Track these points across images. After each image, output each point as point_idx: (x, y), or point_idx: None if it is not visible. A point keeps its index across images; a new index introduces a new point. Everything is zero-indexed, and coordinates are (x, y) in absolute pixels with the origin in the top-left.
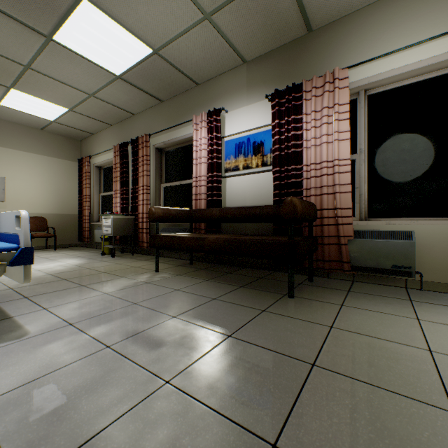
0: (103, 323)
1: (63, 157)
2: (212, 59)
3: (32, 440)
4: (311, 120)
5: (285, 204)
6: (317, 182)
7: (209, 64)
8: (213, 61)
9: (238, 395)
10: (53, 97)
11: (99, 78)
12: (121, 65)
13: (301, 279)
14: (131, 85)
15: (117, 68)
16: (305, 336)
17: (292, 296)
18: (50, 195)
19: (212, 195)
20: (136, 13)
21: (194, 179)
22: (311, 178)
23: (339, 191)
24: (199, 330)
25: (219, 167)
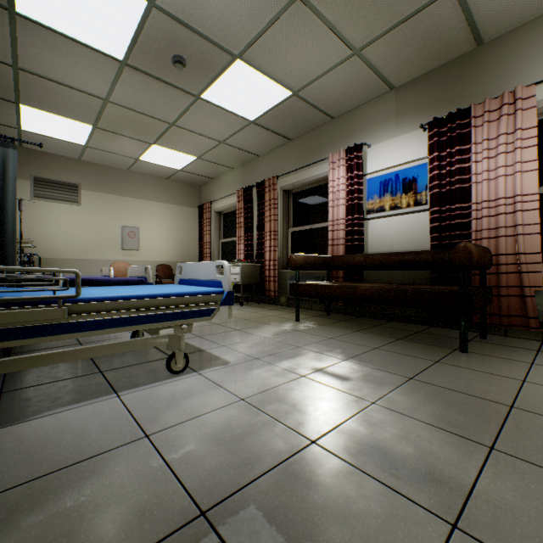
0: (283, 360)
1: (184, 204)
2: (354, 91)
3: (297, 421)
4: (483, 150)
5: (458, 251)
6: (490, 222)
7: (350, 97)
8: (354, 93)
9: (443, 417)
10: (186, 148)
11: (233, 125)
12: (257, 111)
13: (469, 336)
14: (262, 128)
15: (252, 114)
16: (494, 385)
17: (466, 351)
18: (174, 243)
19: (352, 240)
20: (283, 62)
21: (330, 223)
22: (482, 218)
23: (522, 233)
24: (377, 372)
25: (360, 209)
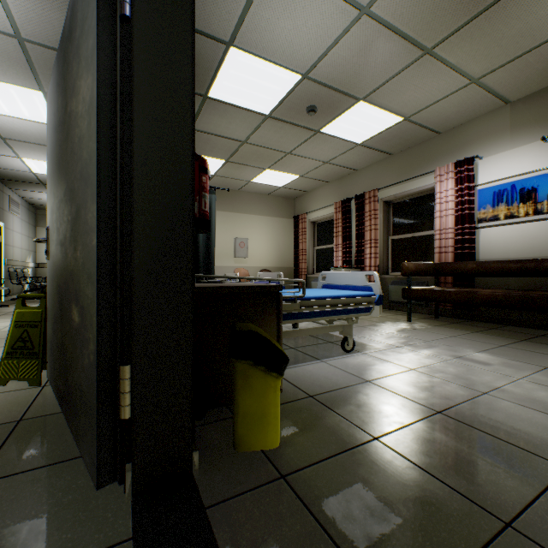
0: (422, 349)
1: (281, 216)
2: (466, 110)
3: (465, 383)
4: None
5: None
6: None
7: (460, 115)
8: (466, 111)
9: None
10: (293, 170)
11: (341, 148)
12: (366, 135)
13: None
14: (367, 148)
15: (361, 139)
16: None
17: None
18: (272, 251)
19: (461, 248)
20: (401, 98)
21: (437, 232)
22: None
23: None
24: (513, 361)
25: (471, 218)
